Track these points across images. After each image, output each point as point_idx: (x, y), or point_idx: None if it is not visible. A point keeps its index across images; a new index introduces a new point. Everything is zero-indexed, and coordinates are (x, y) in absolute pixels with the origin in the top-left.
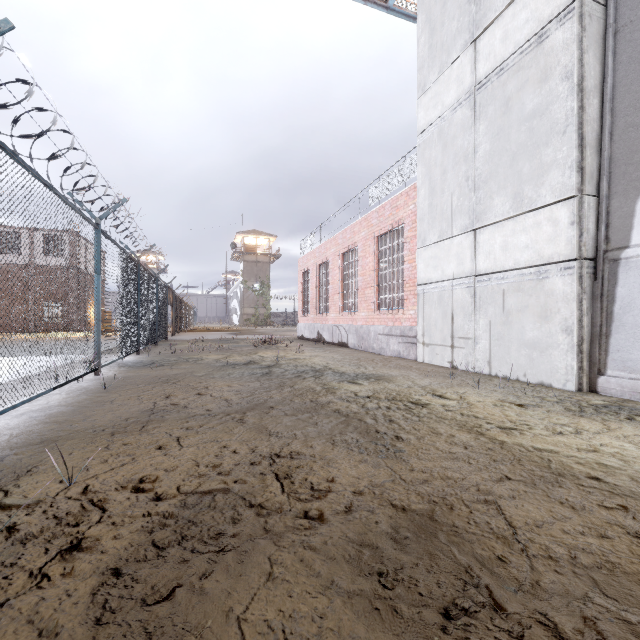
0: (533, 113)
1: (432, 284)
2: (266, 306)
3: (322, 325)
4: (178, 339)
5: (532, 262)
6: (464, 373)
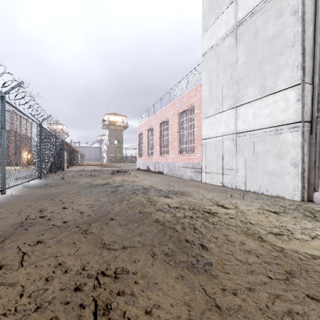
0: (272, 36)
1: (211, 139)
2: (121, 152)
3: (149, 162)
4: (70, 170)
5: (272, 124)
6: (230, 189)
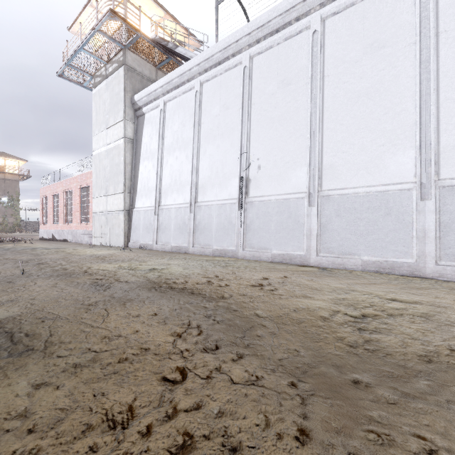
0: (117, 164)
1: (97, 213)
2: (15, 216)
3: (55, 230)
4: None
5: (117, 209)
6: (101, 246)
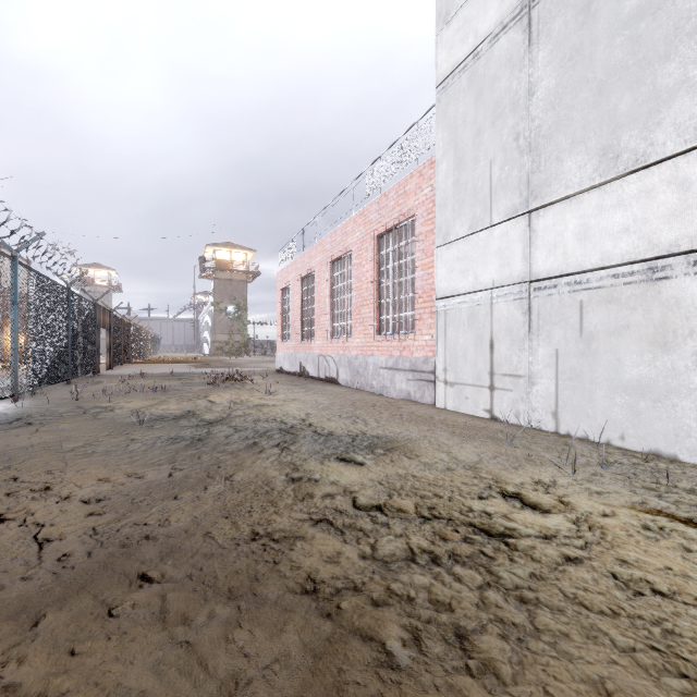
0: (639, 11)
1: (459, 297)
2: (243, 332)
3: (305, 355)
4: (114, 374)
5: (636, 254)
6: (516, 430)
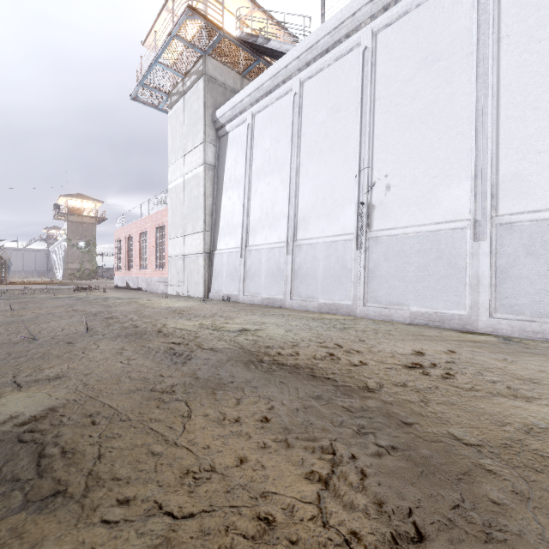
0: (196, 197)
1: (173, 257)
2: (92, 262)
3: (129, 277)
4: (3, 289)
5: (196, 252)
6: (178, 296)
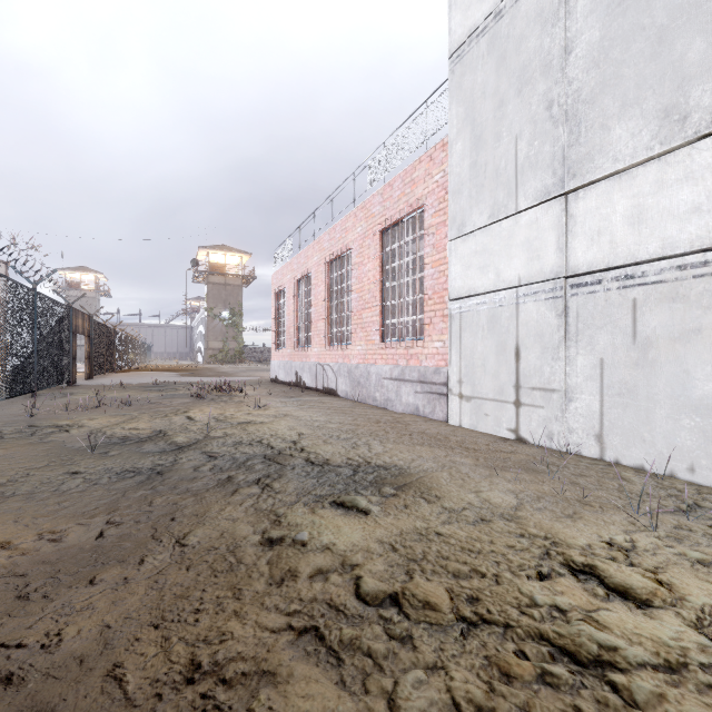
0: None
1: (477, 297)
2: (238, 339)
3: (302, 363)
4: (92, 384)
5: (711, 239)
6: (552, 456)
